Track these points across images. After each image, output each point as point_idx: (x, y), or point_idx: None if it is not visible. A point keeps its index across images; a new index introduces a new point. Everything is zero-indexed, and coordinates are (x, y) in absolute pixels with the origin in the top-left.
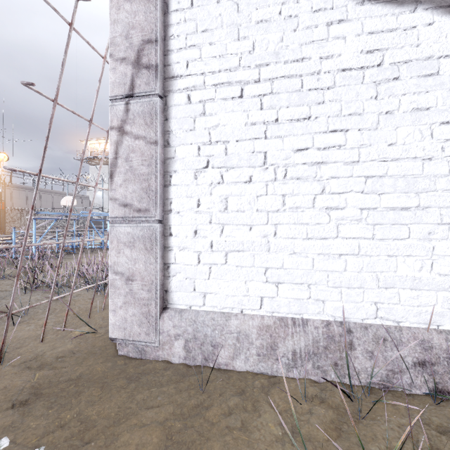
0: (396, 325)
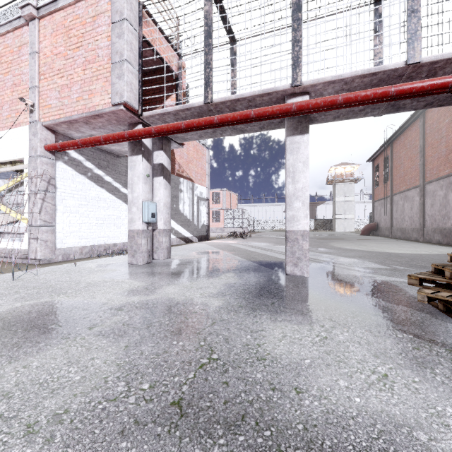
0: (101, 244)
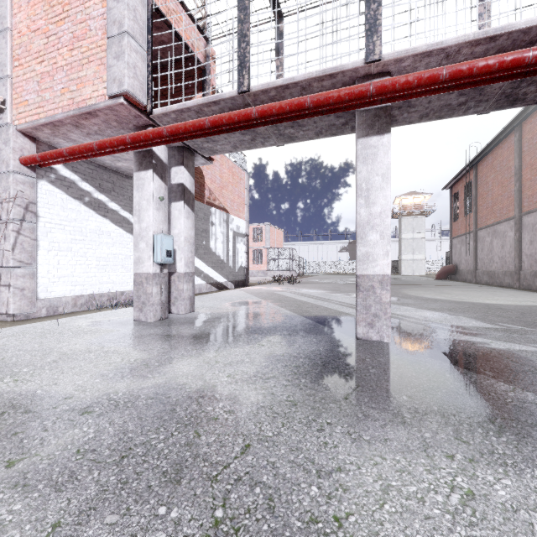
0: (103, 293)
